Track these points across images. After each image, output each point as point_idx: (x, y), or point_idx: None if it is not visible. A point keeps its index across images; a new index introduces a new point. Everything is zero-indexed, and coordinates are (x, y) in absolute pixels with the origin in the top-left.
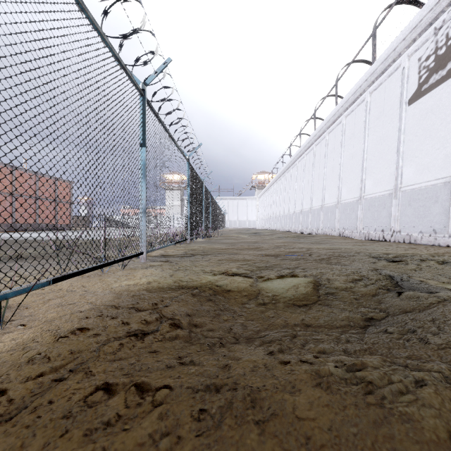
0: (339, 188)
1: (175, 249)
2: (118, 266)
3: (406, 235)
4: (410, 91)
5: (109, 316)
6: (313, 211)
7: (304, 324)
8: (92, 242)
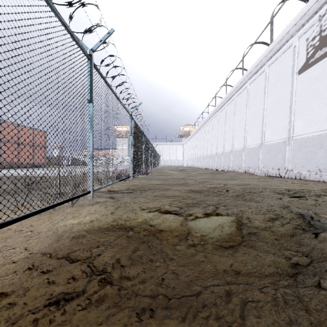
0: (245, 137)
1: (120, 185)
2: (69, 203)
3: (297, 172)
4: (300, 63)
5: (38, 270)
6: (225, 153)
7: (233, 271)
8: (57, 178)
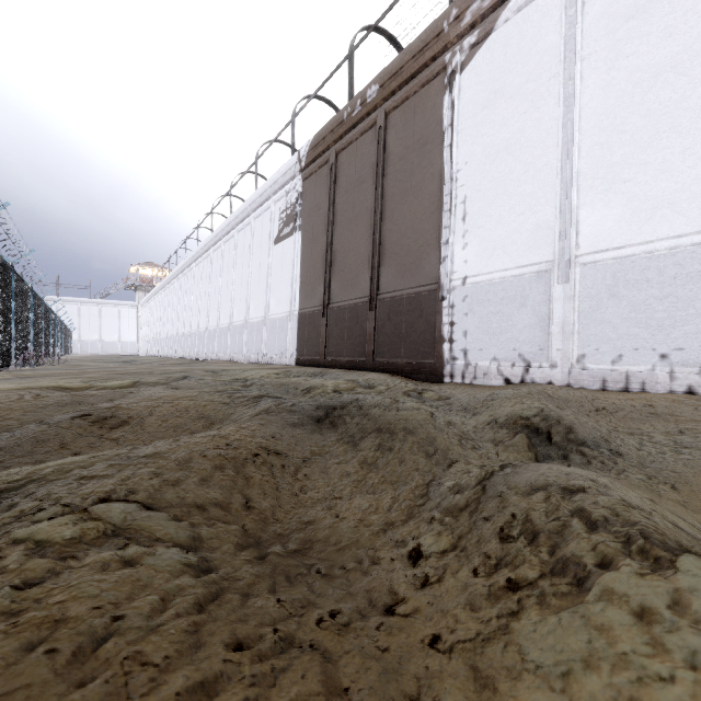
0: (231, 308)
1: None
2: None
3: (270, 357)
4: (275, 233)
5: None
6: (209, 331)
7: None
8: None
